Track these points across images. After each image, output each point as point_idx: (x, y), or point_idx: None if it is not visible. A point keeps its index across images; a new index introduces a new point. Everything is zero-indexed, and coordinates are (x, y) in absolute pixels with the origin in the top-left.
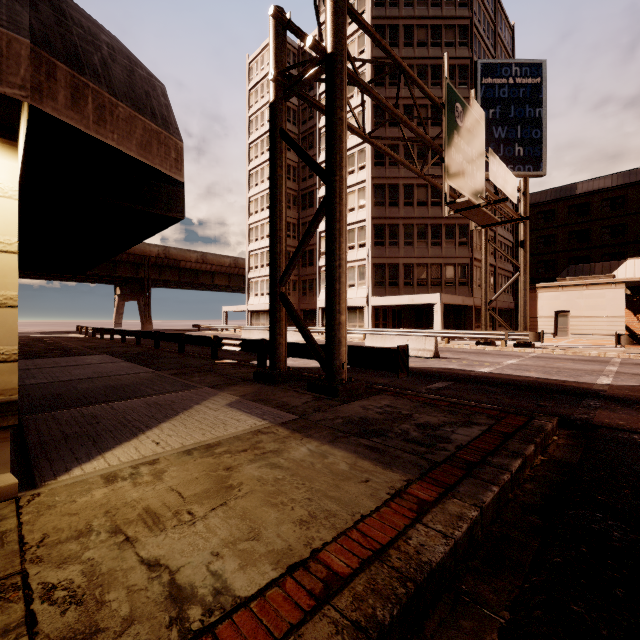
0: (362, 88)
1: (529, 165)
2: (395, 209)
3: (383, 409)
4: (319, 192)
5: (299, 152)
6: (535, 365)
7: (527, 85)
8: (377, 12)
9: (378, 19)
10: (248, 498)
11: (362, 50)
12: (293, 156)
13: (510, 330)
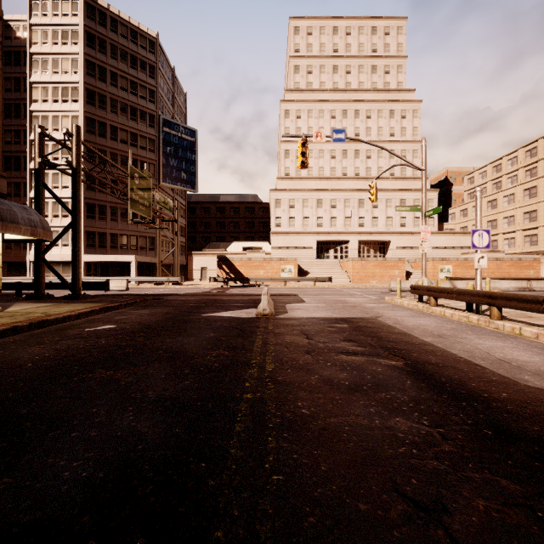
0: (88, 174)
1: (189, 185)
2: (104, 195)
3: (99, 299)
4: (31, 164)
5: (56, 198)
6: (171, 290)
7: (188, 140)
8: (89, 51)
9: (90, 56)
10: (69, 307)
11: (76, 71)
12: None
13: (171, 277)
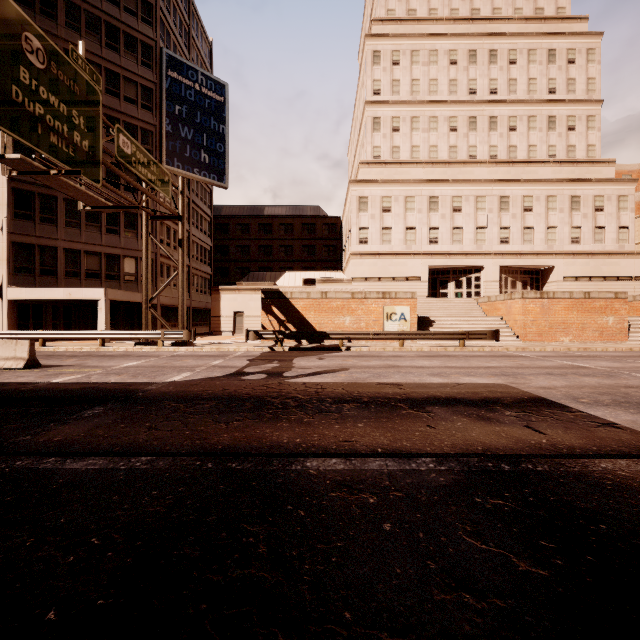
0: None
1: (214, 174)
2: None
3: None
4: None
5: None
6: (148, 366)
7: (212, 99)
8: None
9: None
10: None
11: None
12: None
13: (170, 329)
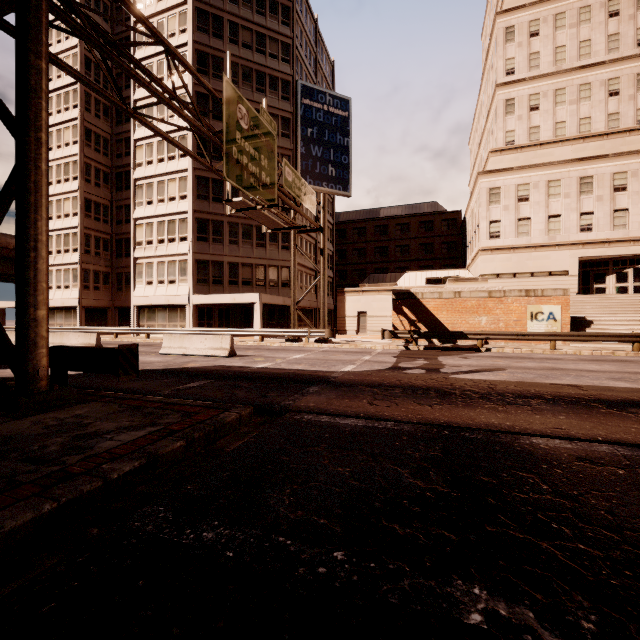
0: (96, 47)
1: (340, 185)
2: (220, 205)
3: (62, 421)
4: (134, 173)
5: None
6: (313, 358)
7: (338, 115)
8: None
9: (201, 3)
10: None
11: (184, 29)
12: (104, 125)
13: (313, 328)
